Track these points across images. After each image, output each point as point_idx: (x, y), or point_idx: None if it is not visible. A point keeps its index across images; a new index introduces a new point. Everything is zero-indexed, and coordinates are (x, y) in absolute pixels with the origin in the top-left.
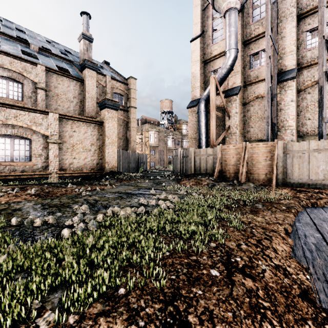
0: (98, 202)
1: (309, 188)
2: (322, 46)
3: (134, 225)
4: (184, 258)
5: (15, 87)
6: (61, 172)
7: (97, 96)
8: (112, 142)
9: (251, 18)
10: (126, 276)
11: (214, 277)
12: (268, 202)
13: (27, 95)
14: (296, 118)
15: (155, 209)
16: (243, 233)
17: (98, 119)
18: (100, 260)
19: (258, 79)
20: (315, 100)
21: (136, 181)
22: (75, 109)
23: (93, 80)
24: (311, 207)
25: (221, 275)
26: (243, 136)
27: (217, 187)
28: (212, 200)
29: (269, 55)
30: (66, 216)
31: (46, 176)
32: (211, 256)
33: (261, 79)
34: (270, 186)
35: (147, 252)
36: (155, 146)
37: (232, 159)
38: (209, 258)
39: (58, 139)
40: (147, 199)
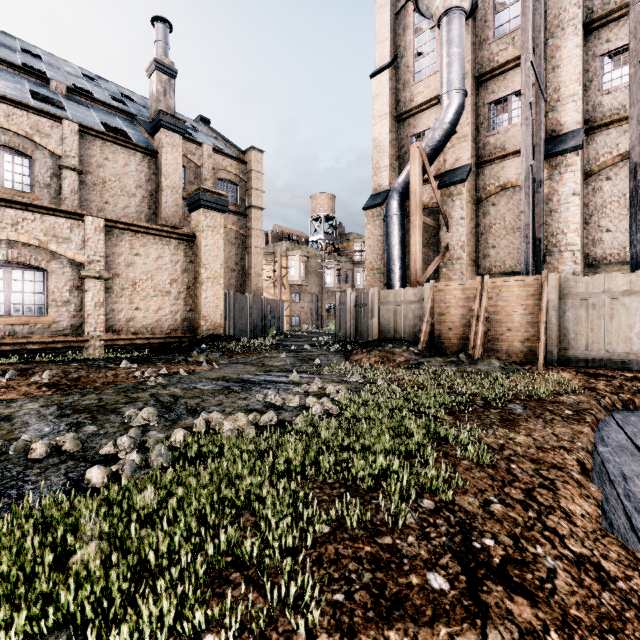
0: (180, 400)
1: (613, 369)
2: (638, 82)
3: (251, 458)
4: (364, 542)
5: (16, 165)
6: (109, 337)
7: (185, 185)
8: (214, 277)
9: (491, 29)
10: (224, 596)
11: (439, 595)
12: (535, 400)
13: (41, 182)
14: (583, 229)
15: (297, 419)
16: (491, 474)
17: (186, 231)
18: (164, 552)
19: (506, 152)
20: (620, 193)
21: (261, 354)
22: (140, 211)
23: (175, 152)
24: (624, 411)
25: (453, 589)
26: (476, 264)
27: (425, 367)
28: (418, 395)
29: (529, 100)
30: (106, 432)
31: (78, 345)
32: (427, 535)
33: (512, 152)
34: (533, 366)
35: (277, 530)
36: (301, 285)
37: (456, 310)
38: (422, 541)
39: (103, 270)
40: (283, 394)
